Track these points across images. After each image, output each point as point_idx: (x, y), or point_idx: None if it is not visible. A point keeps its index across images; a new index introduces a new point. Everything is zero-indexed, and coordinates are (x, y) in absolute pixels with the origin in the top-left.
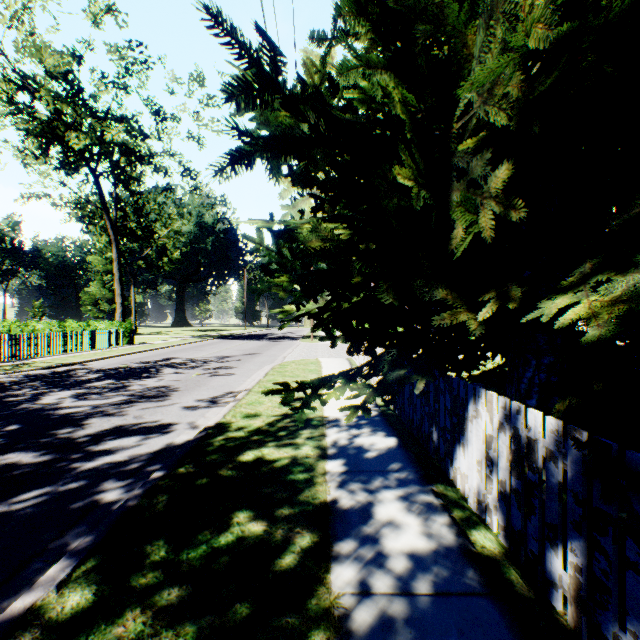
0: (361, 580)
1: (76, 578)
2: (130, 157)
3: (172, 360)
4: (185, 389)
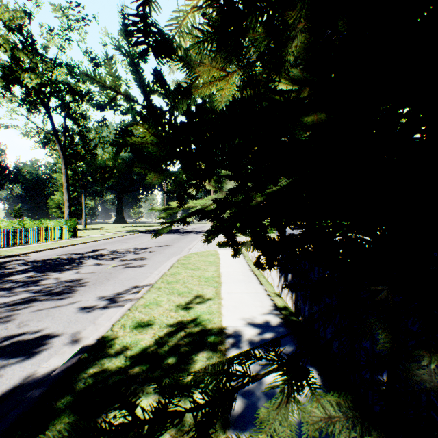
0: None
1: None
2: (74, 95)
3: (98, 251)
4: (93, 283)
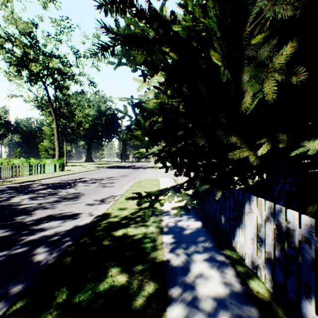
0: (185, 316)
1: (8, 315)
2: (62, 76)
3: (83, 179)
4: (88, 194)
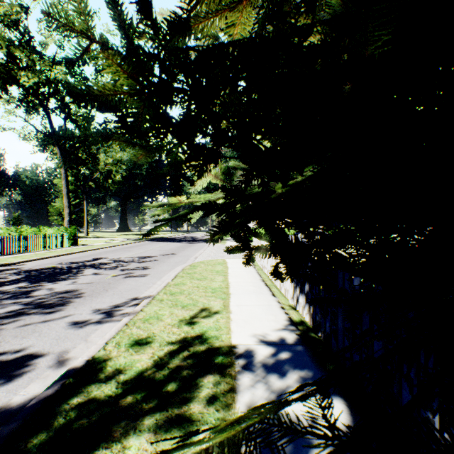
0: None
1: None
2: None
3: (99, 260)
4: (90, 294)
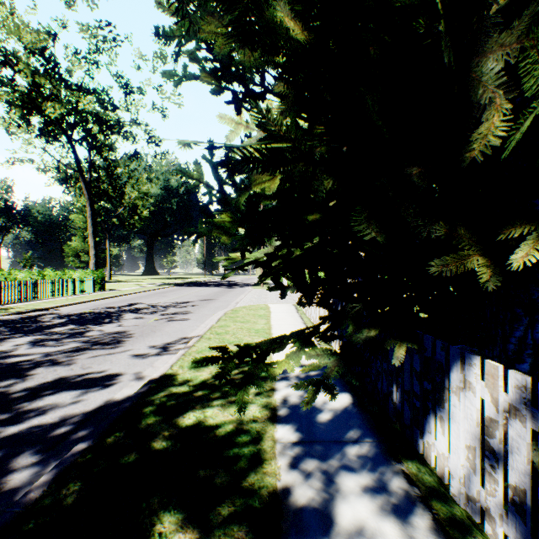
0: None
1: None
2: (101, 126)
3: (135, 305)
4: (140, 335)
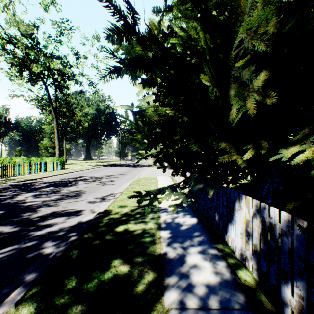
0: (180, 300)
1: (26, 299)
2: (63, 76)
3: (83, 177)
4: (89, 192)
